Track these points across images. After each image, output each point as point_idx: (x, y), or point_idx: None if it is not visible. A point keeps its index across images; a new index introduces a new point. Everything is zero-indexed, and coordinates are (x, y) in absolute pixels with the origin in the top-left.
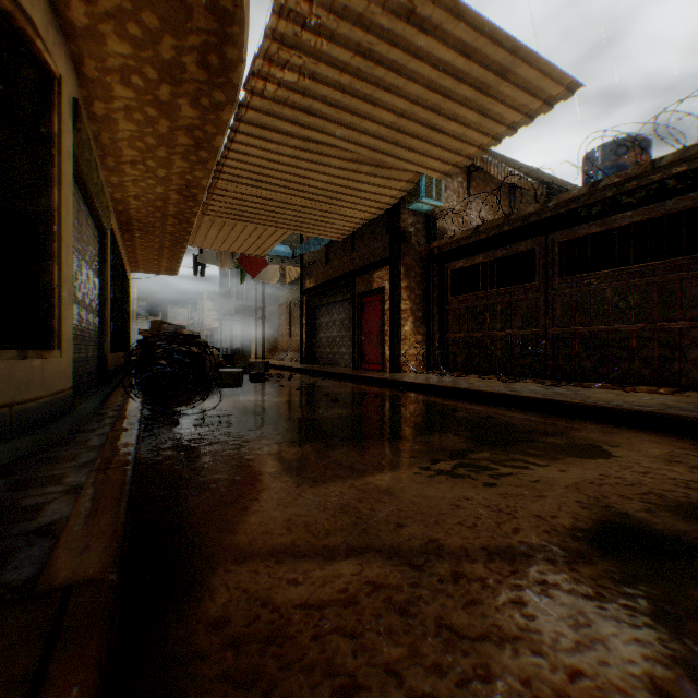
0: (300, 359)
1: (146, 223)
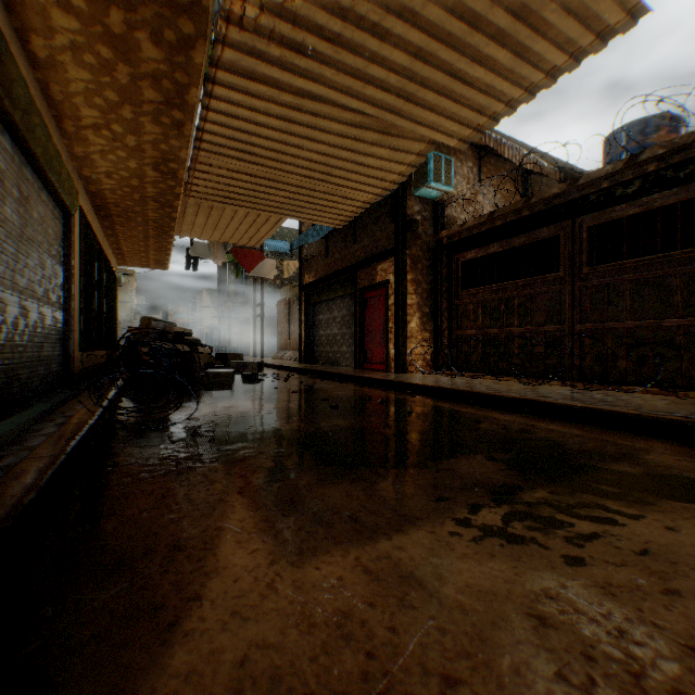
0: (299, 358)
1: (125, 207)
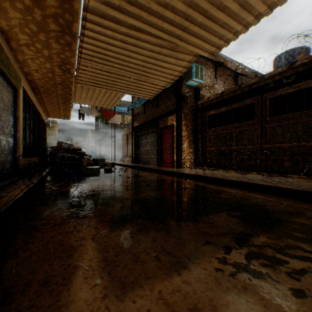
0: (131, 161)
1: (46, 88)
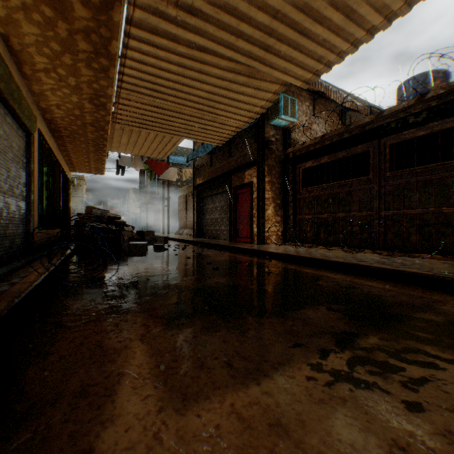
0: (192, 234)
1: (72, 130)
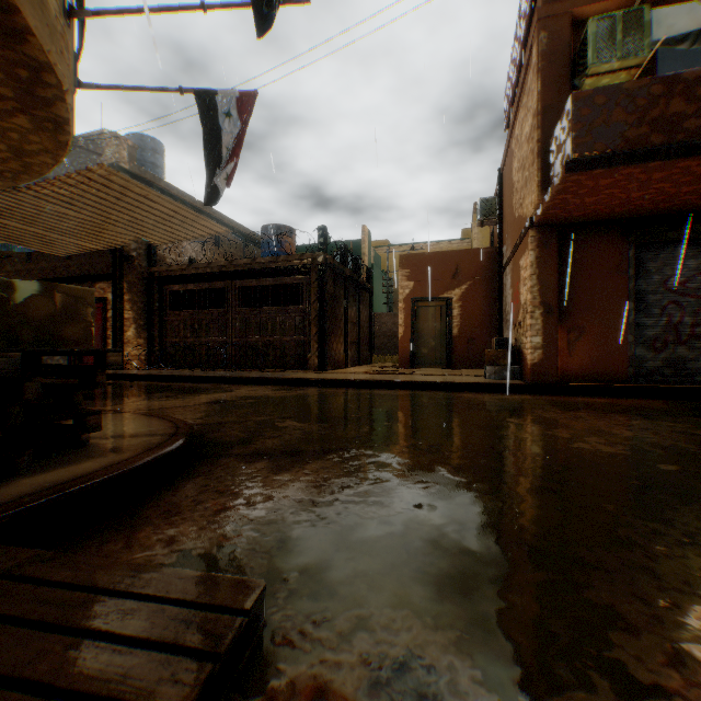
0: None
1: None
